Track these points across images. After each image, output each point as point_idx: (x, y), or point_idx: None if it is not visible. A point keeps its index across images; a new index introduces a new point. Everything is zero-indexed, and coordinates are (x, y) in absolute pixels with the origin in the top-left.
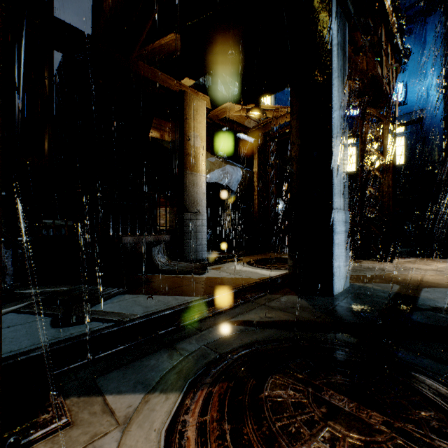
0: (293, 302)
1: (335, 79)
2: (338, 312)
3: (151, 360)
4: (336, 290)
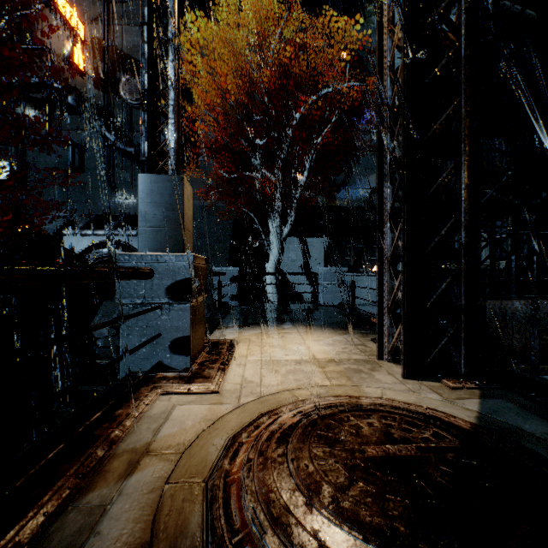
0: None
1: None
2: None
3: (539, 423)
4: None
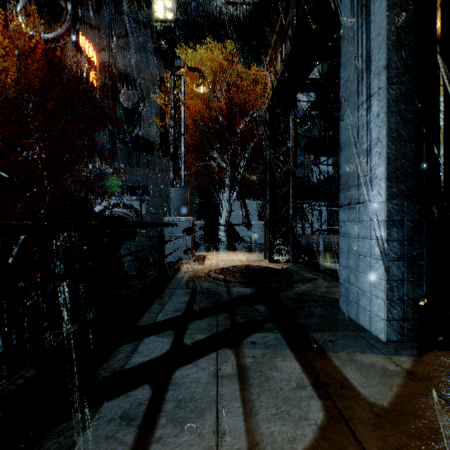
0: (336, 294)
1: (347, 38)
2: (301, 295)
3: (299, 269)
4: (344, 308)
